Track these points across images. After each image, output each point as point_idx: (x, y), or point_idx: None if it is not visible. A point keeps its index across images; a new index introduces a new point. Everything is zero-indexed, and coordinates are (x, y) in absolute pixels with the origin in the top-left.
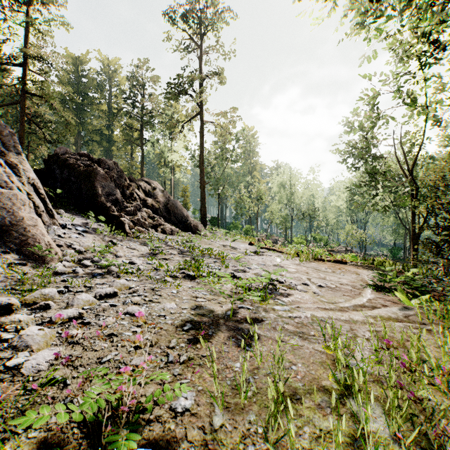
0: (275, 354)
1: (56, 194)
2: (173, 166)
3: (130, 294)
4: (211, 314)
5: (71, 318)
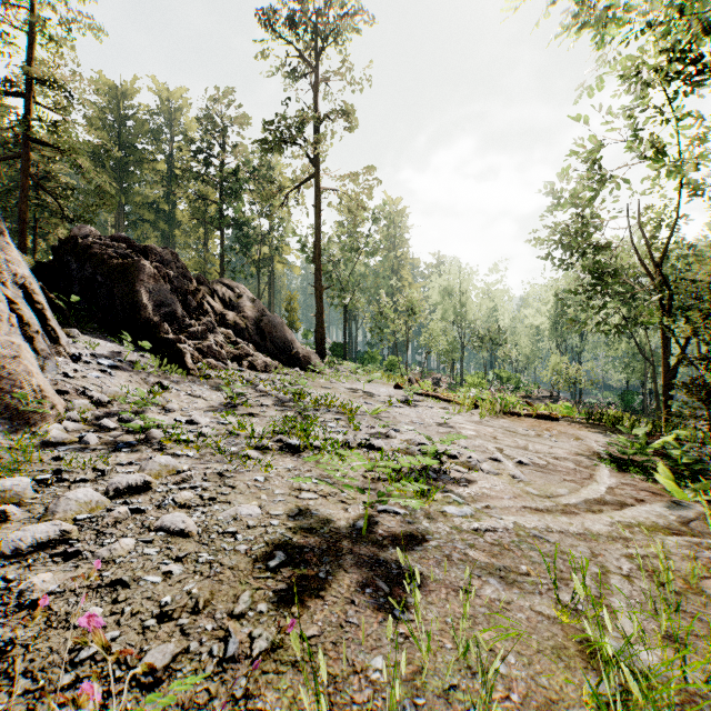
0: (456, 628)
1: (72, 304)
2: (272, 261)
3: (176, 486)
4: (327, 528)
5: (42, 543)
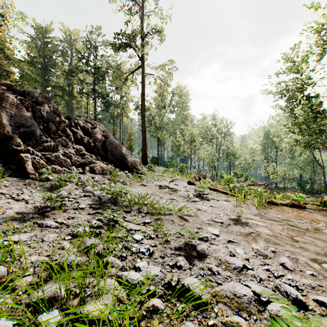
0: None
1: None
2: (121, 116)
3: None
4: None
5: None
